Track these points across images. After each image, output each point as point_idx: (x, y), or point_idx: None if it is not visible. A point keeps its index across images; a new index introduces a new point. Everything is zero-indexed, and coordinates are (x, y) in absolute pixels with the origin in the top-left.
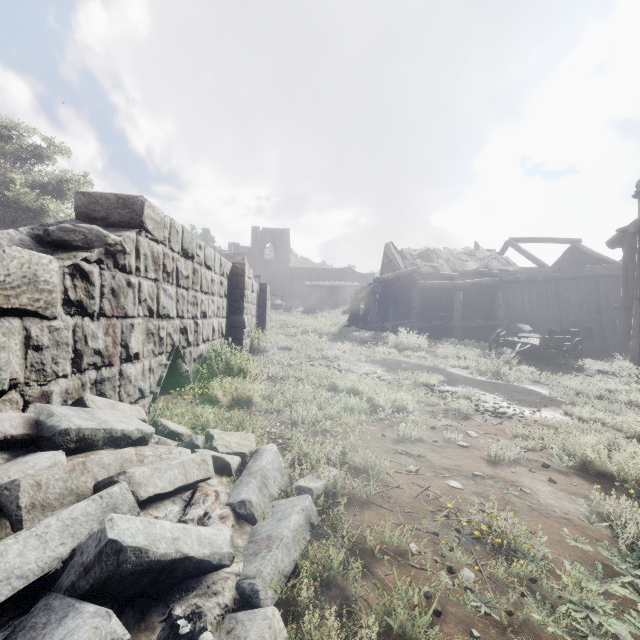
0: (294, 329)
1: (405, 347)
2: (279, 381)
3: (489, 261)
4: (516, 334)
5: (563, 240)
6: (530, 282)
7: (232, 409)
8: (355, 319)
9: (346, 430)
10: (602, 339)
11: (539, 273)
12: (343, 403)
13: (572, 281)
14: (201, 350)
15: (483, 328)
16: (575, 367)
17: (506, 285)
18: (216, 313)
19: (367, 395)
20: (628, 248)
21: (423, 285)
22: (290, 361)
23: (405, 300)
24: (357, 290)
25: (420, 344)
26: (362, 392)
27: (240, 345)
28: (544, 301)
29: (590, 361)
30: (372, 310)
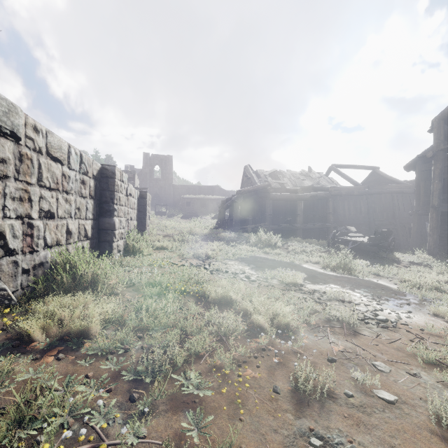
0: (172, 231)
1: (263, 245)
2: (143, 289)
3: (320, 180)
4: (347, 234)
5: (367, 167)
6: (349, 196)
7: (48, 353)
8: (222, 223)
9: (220, 383)
10: (396, 237)
11: (355, 189)
12: (215, 327)
13: (377, 195)
14: (42, 257)
15: (317, 229)
16: (394, 259)
17: (332, 198)
18: (74, 214)
19: (242, 307)
20: (420, 171)
21: (274, 196)
22: (162, 262)
23: (260, 208)
24: (223, 200)
25: (275, 242)
26: (235, 301)
27: (110, 247)
28: (358, 210)
29: (398, 254)
30: (236, 215)
